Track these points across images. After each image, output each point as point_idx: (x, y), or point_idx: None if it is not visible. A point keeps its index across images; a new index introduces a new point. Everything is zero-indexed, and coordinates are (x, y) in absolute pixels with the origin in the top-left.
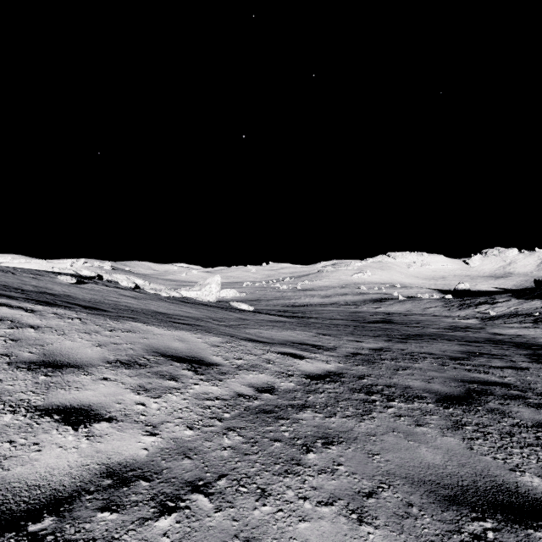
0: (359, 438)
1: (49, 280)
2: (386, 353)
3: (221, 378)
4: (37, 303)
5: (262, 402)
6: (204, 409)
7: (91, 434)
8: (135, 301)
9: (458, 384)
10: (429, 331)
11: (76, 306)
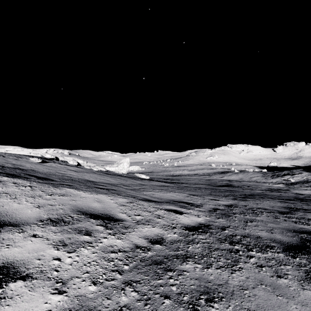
0: (235, 292)
1: (25, 160)
2: (235, 208)
3: (124, 232)
4: (5, 175)
5: (154, 253)
6: (108, 262)
7: (3, 295)
8: (75, 174)
9: (292, 234)
10: (257, 192)
11: (33, 177)
